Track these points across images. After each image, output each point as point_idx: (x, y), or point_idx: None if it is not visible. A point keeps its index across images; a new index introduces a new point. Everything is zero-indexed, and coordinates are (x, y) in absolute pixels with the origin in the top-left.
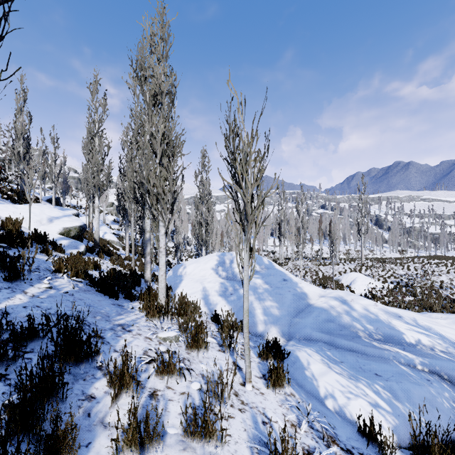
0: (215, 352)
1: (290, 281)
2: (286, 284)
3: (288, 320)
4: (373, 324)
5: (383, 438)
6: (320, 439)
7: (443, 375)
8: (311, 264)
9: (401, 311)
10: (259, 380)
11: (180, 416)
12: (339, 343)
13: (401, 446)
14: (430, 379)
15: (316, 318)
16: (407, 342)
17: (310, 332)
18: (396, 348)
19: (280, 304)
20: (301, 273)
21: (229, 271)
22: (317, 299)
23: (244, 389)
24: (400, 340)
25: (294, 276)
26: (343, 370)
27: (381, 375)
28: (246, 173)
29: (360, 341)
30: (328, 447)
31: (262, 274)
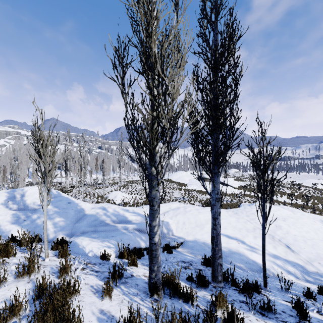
0: (20, 254)
1: (73, 203)
2: (70, 205)
3: (71, 226)
4: (116, 216)
5: (108, 254)
6: (83, 264)
7: (137, 229)
8: (90, 189)
9: (130, 207)
10: (53, 257)
11: (11, 276)
12: (99, 229)
13: (116, 257)
14: (132, 231)
15: (88, 220)
16: (128, 220)
17: (84, 229)
18: (123, 224)
19: (66, 218)
20: (83, 196)
21: (20, 203)
22: (90, 210)
23: (44, 262)
24: (126, 220)
25: (76, 199)
26: (98, 239)
27: (114, 236)
28: (45, 151)
29: (109, 226)
30: (86, 265)
31: (52, 201)
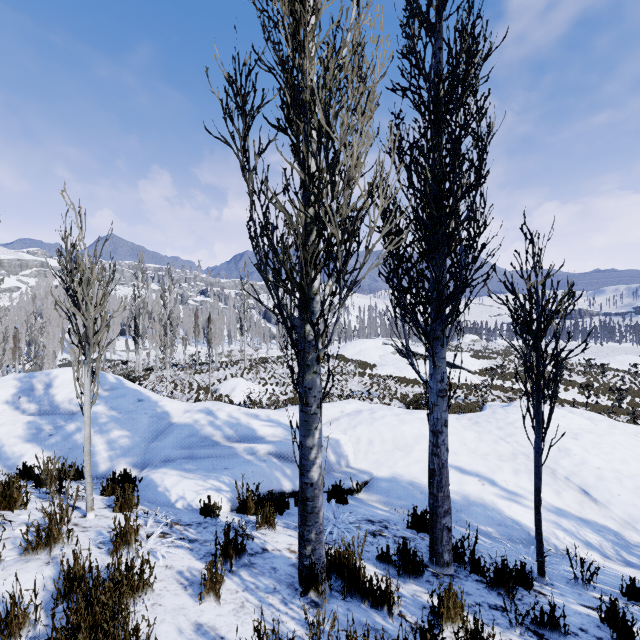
0: (38, 503)
1: (148, 401)
2: (142, 405)
3: (144, 448)
4: (234, 428)
5: (215, 504)
6: (165, 525)
7: (276, 453)
8: (183, 374)
9: (261, 410)
10: (103, 510)
11: (12, 550)
12: (199, 454)
13: (232, 510)
14: (266, 459)
15: (177, 436)
16: (258, 436)
17: (169, 452)
18: (248, 443)
19: (133, 432)
20: (169, 387)
21: (43, 401)
22: (181, 416)
23: (85, 520)
24: (253, 436)
25: (154, 394)
26: (197, 474)
27: (229, 467)
28: (87, 294)
29: (219, 446)
30: (170, 527)
31: (106, 397)
